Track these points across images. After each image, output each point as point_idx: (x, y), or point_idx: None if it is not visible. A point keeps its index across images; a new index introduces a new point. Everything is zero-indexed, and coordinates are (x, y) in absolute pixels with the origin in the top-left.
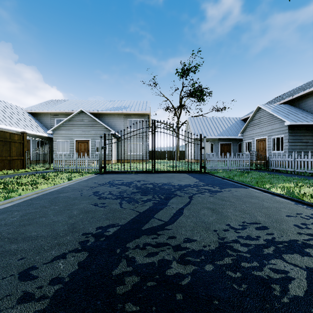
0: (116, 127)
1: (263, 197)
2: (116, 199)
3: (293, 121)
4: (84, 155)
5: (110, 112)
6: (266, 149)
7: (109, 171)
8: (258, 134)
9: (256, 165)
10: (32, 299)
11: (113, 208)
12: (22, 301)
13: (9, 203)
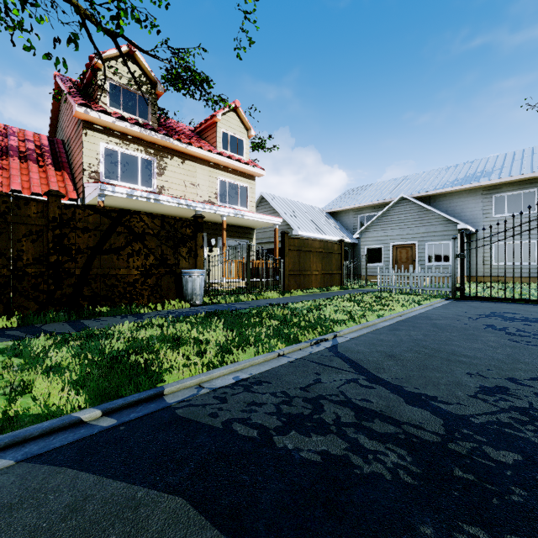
0: (463, 216)
1: None
2: None
3: None
4: (406, 267)
5: (452, 190)
6: None
7: (471, 296)
8: None
9: None
10: None
11: None
12: None
13: (385, 322)
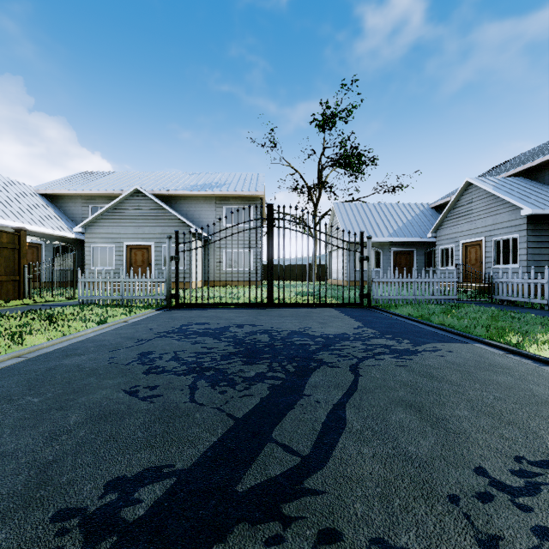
0: (201, 222)
1: (520, 369)
2: (185, 374)
3: (538, 207)
4: (143, 272)
5: (191, 194)
6: (482, 262)
7: (186, 303)
8: (466, 234)
9: (464, 292)
10: None
11: (173, 402)
12: None
13: None
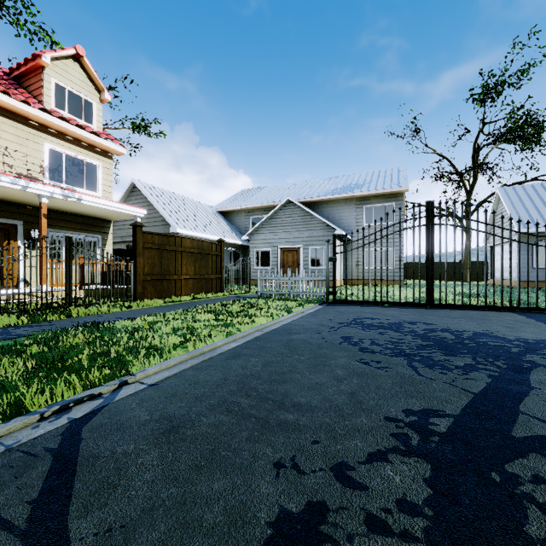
0: (341, 223)
1: None
2: (395, 356)
3: None
4: (293, 271)
5: (332, 198)
6: None
7: (342, 300)
8: None
9: None
10: (390, 532)
11: (404, 374)
12: (374, 528)
13: (234, 342)
